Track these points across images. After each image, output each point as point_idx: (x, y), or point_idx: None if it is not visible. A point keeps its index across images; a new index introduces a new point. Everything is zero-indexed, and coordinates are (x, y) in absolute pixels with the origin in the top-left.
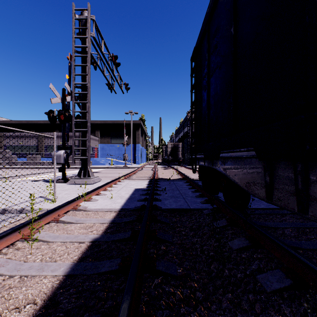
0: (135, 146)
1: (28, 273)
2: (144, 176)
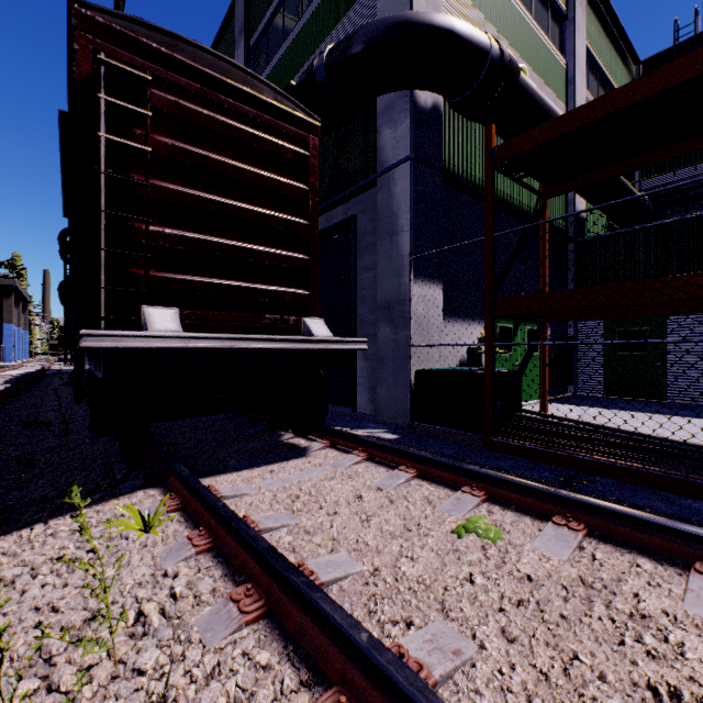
0: (1, 328)
1: (4, 377)
2: (32, 369)
